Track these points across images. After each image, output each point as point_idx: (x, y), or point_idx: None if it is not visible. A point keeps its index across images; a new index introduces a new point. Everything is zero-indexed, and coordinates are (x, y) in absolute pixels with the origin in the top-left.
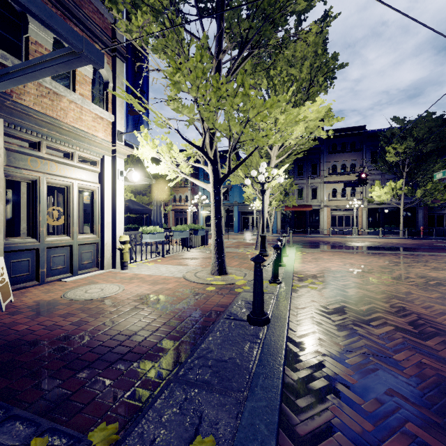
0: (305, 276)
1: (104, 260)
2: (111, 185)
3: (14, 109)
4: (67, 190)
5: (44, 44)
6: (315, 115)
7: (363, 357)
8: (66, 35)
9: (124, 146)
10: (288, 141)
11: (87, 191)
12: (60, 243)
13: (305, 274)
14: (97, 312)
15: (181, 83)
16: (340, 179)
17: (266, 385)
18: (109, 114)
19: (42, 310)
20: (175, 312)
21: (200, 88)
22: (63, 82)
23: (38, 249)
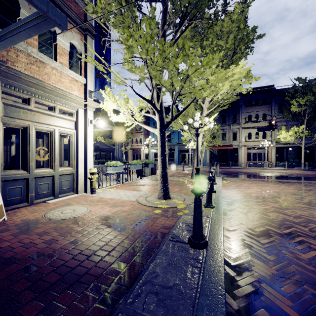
0: (232, 200)
1: (78, 187)
2: (83, 131)
3: (9, 73)
4: (50, 134)
5: None
6: (238, 75)
7: (297, 284)
8: None
9: (93, 101)
10: (216, 97)
11: (66, 135)
12: (45, 174)
13: (232, 199)
14: (66, 231)
15: (133, 47)
16: (254, 125)
17: None
18: (82, 78)
19: (25, 228)
20: (128, 233)
21: (149, 50)
22: (47, 54)
23: (28, 179)
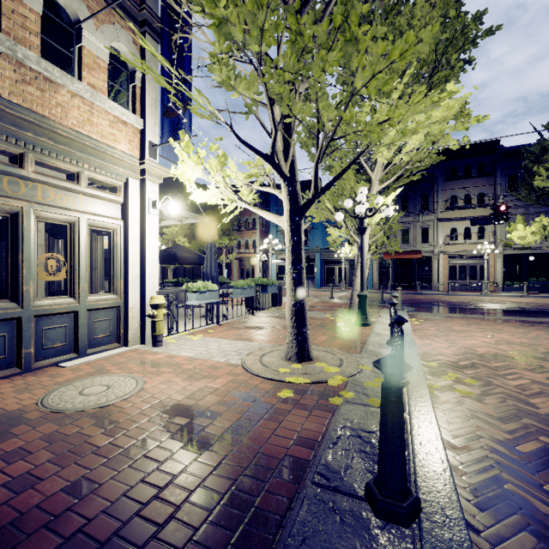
0: (439, 364)
1: (128, 333)
2: (139, 222)
3: None
4: (70, 229)
5: (29, 3)
6: (442, 113)
7: None
8: None
9: (157, 164)
10: (398, 157)
11: (103, 230)
12: (57, 309)
13: (438, 360)
14: (75, 446)
15: (231, 23)
16: (462, 215)
17: None
18: (136, 117)
19: None
20: (217, 456)
21: (265, 31)
22: (64, 66)
23: (20, 319)
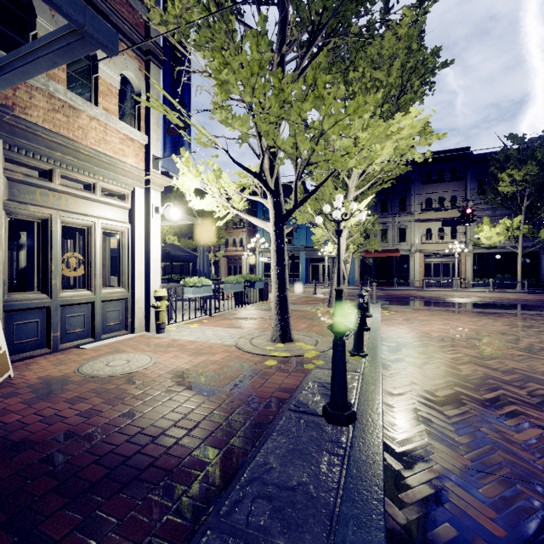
0: (397, 344)
1: (135, 321)
2: (144, 225)
3: (17, 126)
4: (87, 232)
5: None
6: (408, 131)
7: (505, 483)
8: (58, 1)
9: (160, 175)
10: (371, 167)
11: (114, 233)
12: (78, 299)
13: (397, 341)
14: (116, 396)
15: (230, 84)
16: (436, 216)
17: (360, 541)
18: (142, 135)
19: (46, 391)
20: (222, 398)
21: (256, 89)
22: (83, 93)
23: (50, 308)
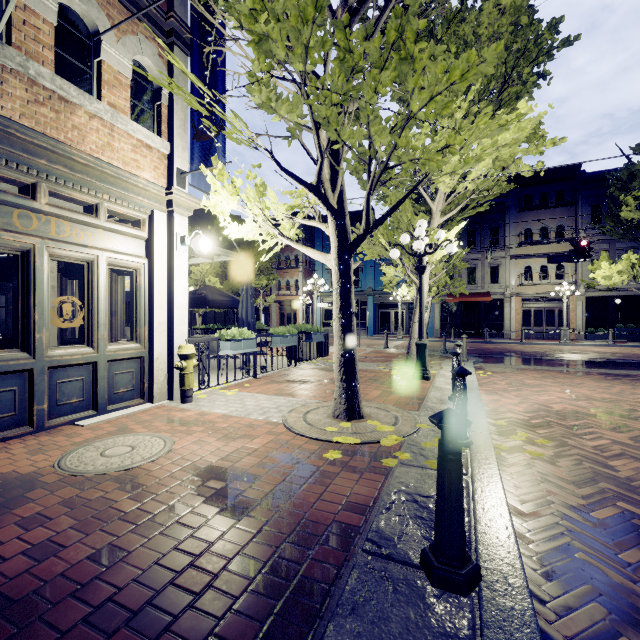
0: (508, 423)
1: (153, 387)
2: (165, 261)
3: None
4: (88, 268)
5: (42, 12)
6: (513, 135)
7: None
8: None
9: (186, 194)
10: (462, 185)
11: (125, 270)
12: (73, 359)
13: (507, 418)
14: (99, 512)
15: (272, 40)
16: (537, 251)
17: None
18: (162, 141)
19: (0, 499)
20: (257, 522)
21: (311, 48)
22: (80, 83)
23: (32, 371)
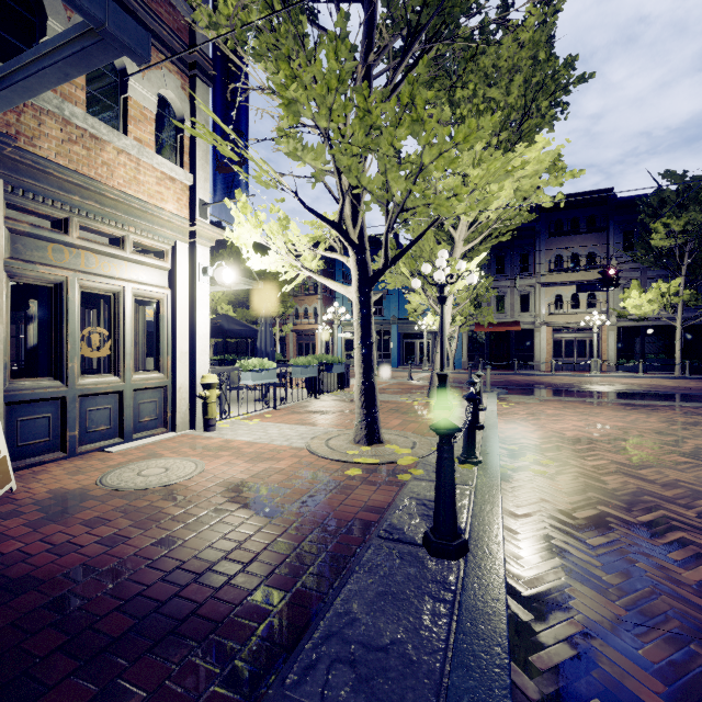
0: (520, 447)
1: (176, 416)
2: (188, 291)
3: (22, 161)
4: (114, 299)
5: None
6: (533, 167)
7: (674, 642)
8: None
9: (209, 226)
10: (484, 214)
11: (149, 300)
12: (102, 388)
13: (520, 443)
14: (150, 516)
15: (300, 103)
16: (568, 279)
17: None
18: (185, 173)
19: (57, 509)
20: (289, 520)
21: (334, 110)
22: (108, 119)
23: (65, 399)
